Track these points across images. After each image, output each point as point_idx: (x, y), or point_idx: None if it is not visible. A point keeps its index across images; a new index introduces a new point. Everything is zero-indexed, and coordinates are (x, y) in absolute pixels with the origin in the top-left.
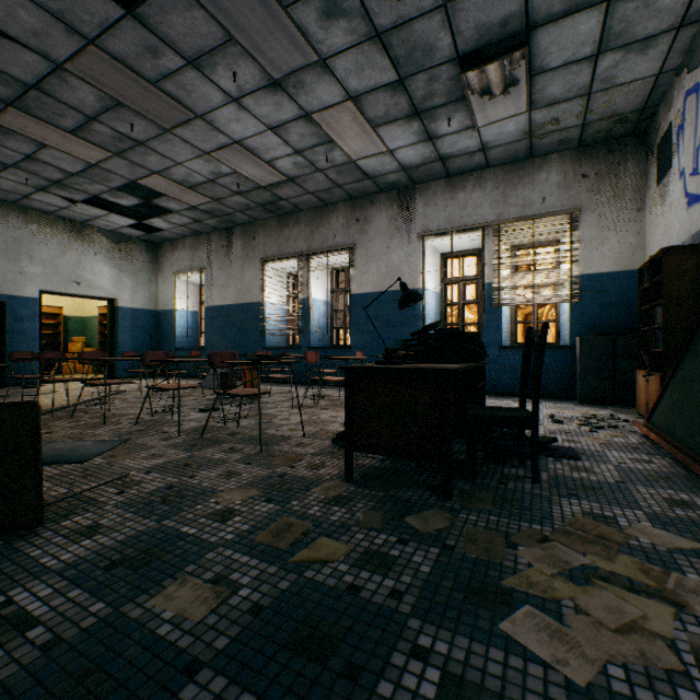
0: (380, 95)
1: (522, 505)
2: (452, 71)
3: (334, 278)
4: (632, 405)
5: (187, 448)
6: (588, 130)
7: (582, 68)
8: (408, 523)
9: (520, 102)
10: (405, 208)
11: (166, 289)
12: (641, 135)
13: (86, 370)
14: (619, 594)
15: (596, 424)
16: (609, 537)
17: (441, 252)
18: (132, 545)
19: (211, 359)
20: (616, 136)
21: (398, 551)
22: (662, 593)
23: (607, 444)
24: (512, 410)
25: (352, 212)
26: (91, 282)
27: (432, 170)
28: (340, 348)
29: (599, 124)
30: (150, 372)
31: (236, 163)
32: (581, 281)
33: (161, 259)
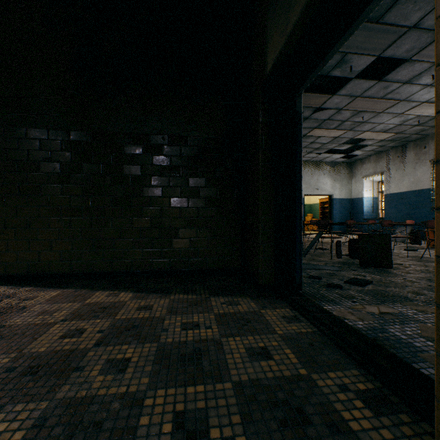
0: None
1: None
2: None
3: None
4: None
5: (418, 261)
6: None
7: None
8: None
9: None
10: None
11: (357, 186)
12: None
13: (313, 229)
14: None
15: None
16: None
17: None
18: (430, 278)
19: (425, 223)
20: None
21: None
22: None
23: None
24: None
25: None
26: (322, 188)
27: None
28: None
29: None
30: (349, 231)
31: (420, 111)
32: None
33: (353, 170)
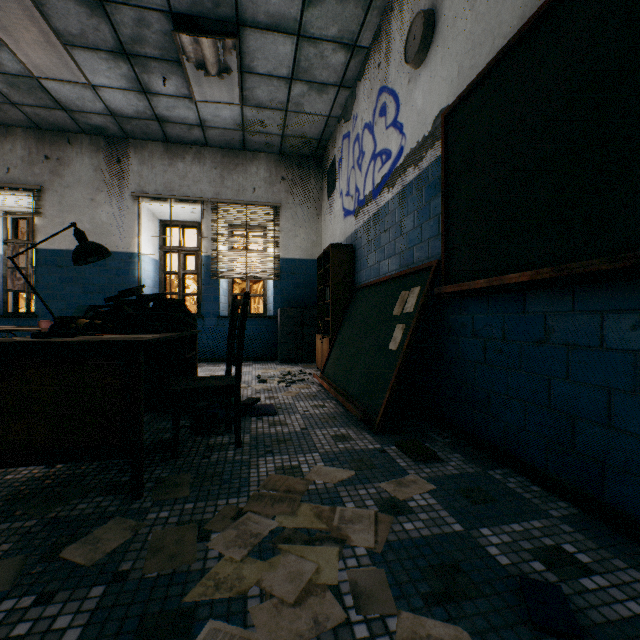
0: (71, 5)
1: (223, 479)
2: (165, 25)
3: (10, 225)
4: (314, 361)
5: None
6: (287, 142)
7: (281, 85)
8: (66, 558)
9: (234, 92)
10: (116, 160)
11: None
12: (319, 159)
13: None
14: (300, 552)
15: (291, 380)
16: (295, 488)
17: (160, 218)
18: None
19: None
20: (304, 154)
21: (30, 623)
22: (331, 533)
23: (297, 396)
24: (219, 379)
25: (39, 146)
26: None
27: (149, 128)
28: (19, 316)
29: (294, 140)
30: None
31: None
32: (282, 263)
33: None
